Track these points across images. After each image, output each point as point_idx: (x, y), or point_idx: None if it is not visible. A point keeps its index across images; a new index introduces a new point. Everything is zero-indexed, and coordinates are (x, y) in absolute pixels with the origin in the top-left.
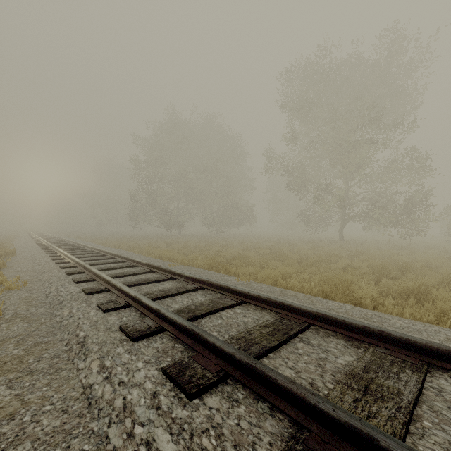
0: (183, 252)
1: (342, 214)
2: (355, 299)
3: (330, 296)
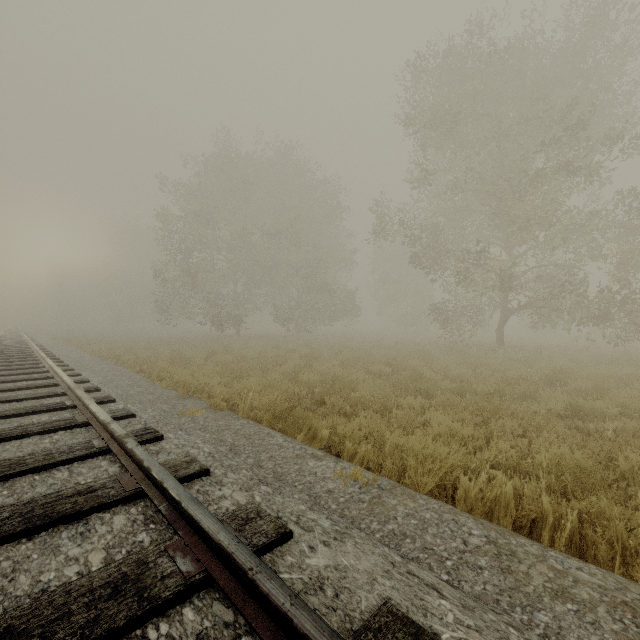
0: (232, 371)
1: (501, 302)
2: None
3: None
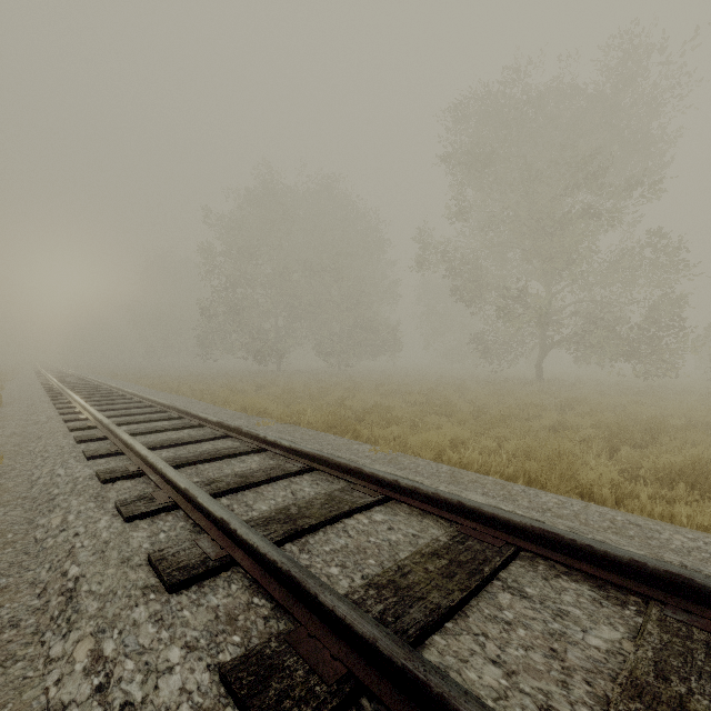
0: (283, 400)
1: (540, 338)
2: (582, 487)
3: (538, 480)
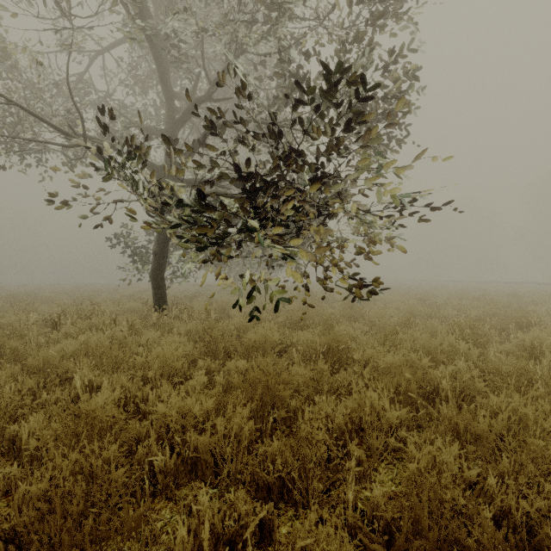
0: None
1: None
2: None
3: None
